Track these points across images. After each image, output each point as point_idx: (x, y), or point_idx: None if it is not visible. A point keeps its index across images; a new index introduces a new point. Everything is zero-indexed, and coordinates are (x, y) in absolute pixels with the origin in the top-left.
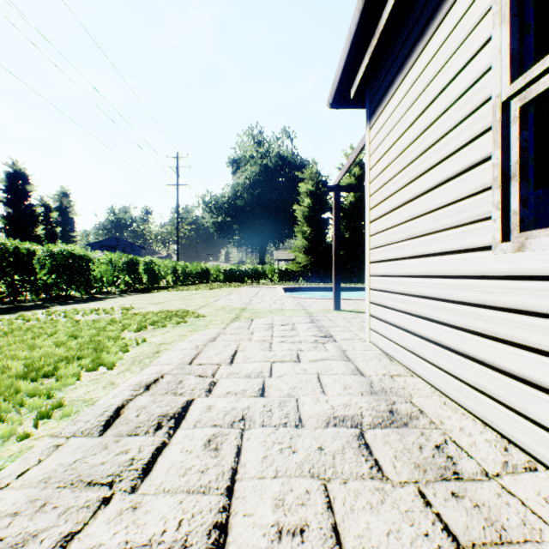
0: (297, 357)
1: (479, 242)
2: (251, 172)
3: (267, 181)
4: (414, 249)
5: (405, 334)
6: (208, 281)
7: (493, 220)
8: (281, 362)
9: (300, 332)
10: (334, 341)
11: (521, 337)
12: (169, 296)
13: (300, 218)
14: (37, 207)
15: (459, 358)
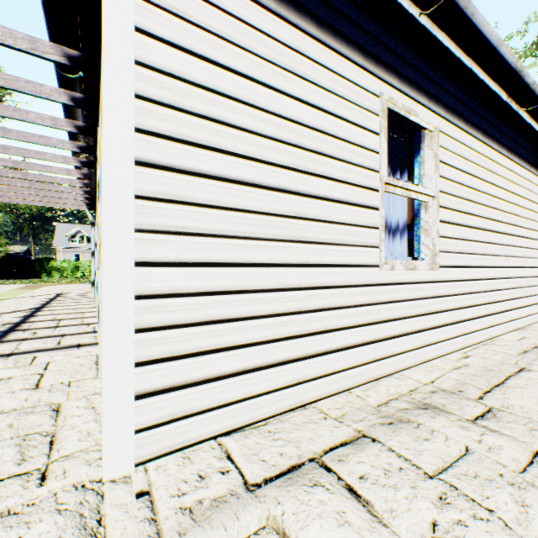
0: None
1: (371, 261)
2: None
3: None
4: (306, 255)
5: (287, 368)
6: None
7: (382, 249)
8: None
9: None
10: None
11: (390, 315)
12: None
13: None
14: None
15: (358, 349)
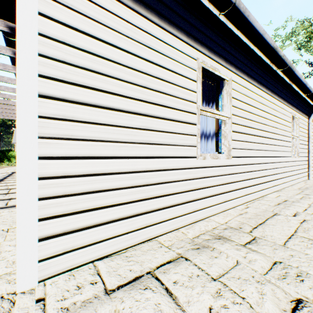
0: None
1: (192, 154)
2: None
3: None
4: (152, 151)
5: (139, 218)
6: None
7: (198, 147)
8: None
9: None
10: None
11: (203, 185)
12: None
13: None
14: None
15: (184, 205)
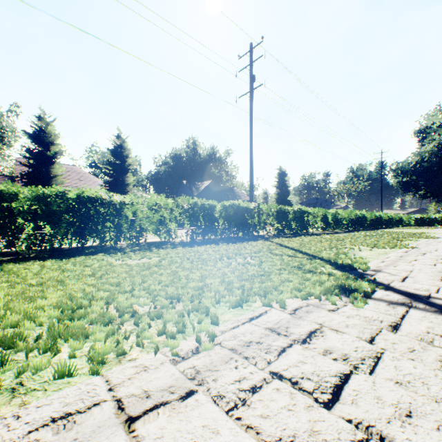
0: None
1: None
2: (439, 141)
3: None
4: None
5: None
6: (401, 226)
7: None
8: None
9: None
10: None
11: None
12: (400, 230)
13: None
14: (289, 187)
15: None
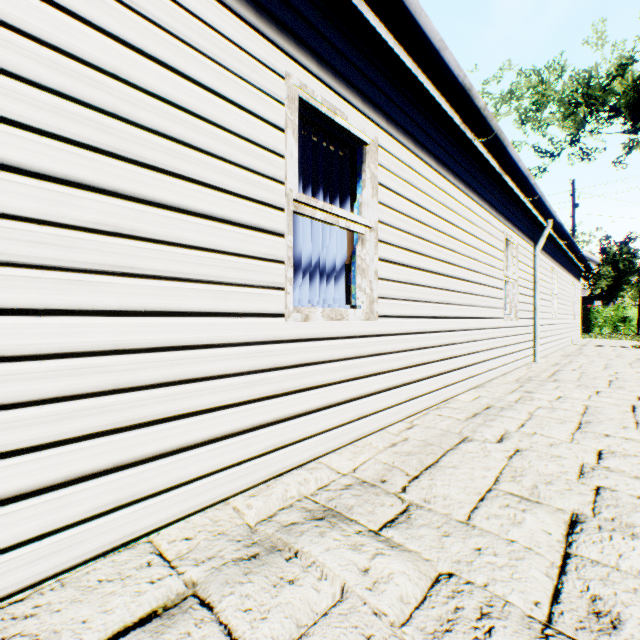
0: None
1: (271, 308)
2: None
3: None
4: (138, 297)
5: (91, 486)
6: None
7: (288, 292)
8: None
9: None
10: None
11: (304, 383)
12: None
13: None
14: None
15: (247, 437)
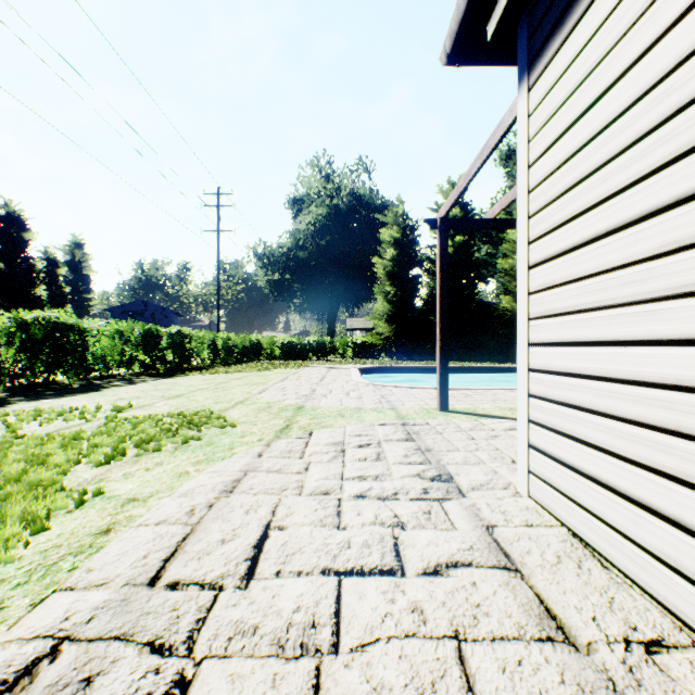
0: (394, 551)
1: None
2: (317, 215)
3: (337, 227)
4: None
5: (654, 523)
6: (260, 358)
7: None
8: (361, 574)
9: (392, 465)
10: (461, 494)
11: None
12: (197, 383)
13: (381, 274)
14: (37, 260)
15: None
